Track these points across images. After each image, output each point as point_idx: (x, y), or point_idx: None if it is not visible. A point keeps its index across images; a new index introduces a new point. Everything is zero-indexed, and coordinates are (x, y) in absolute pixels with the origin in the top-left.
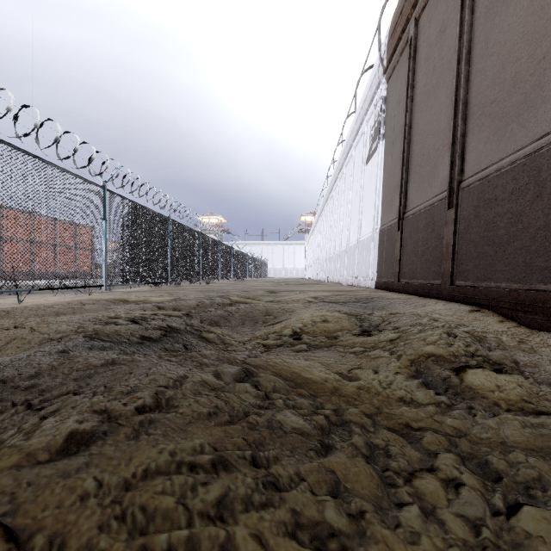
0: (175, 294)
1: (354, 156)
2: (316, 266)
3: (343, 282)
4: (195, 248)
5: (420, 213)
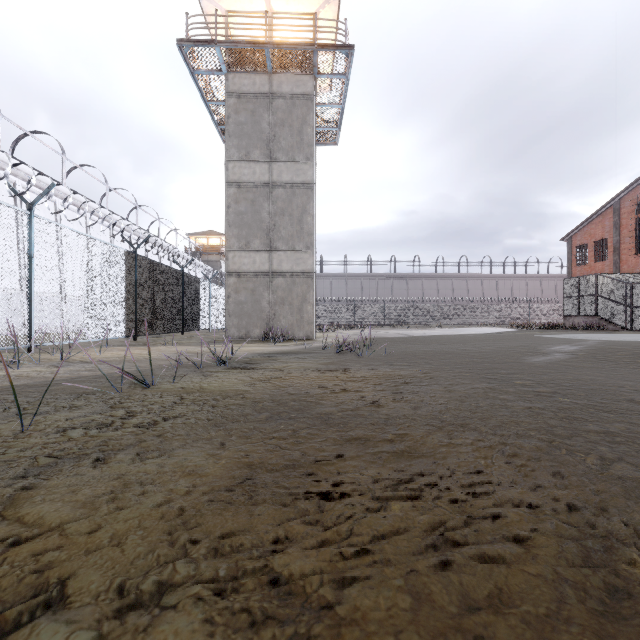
0: None
1: None
2: None
3: None
4: None
5: None
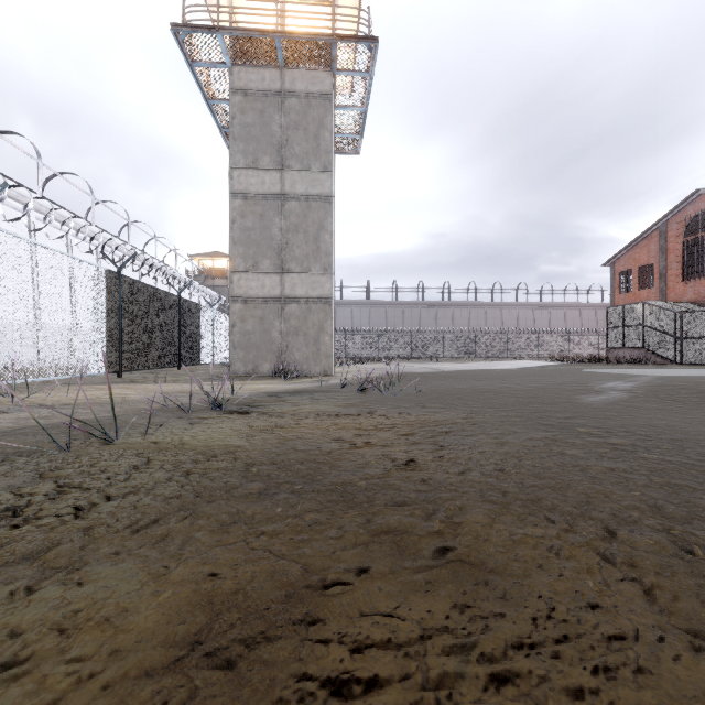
0: None
1: None
2: None
3: None
4: None
5: None
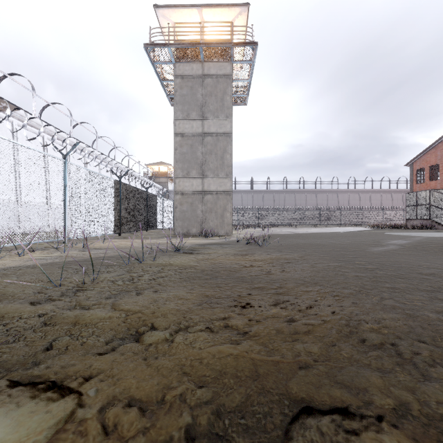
0: None
1: None
2: None
3: None
4: None
5: None
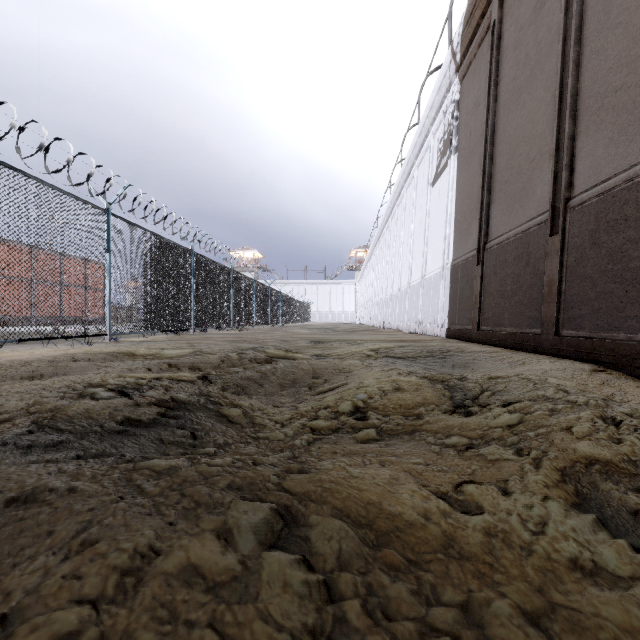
0: (196, 346)
1: (417, 176)
2: (369, 309)
3: (403, 329)
4: (224, 288)
5: (509, 243)
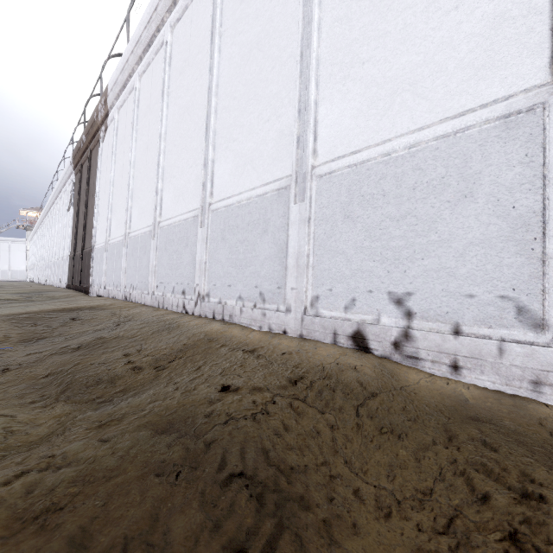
0: None
1: (64, 197)
2: (38, 269)
3: (55, 285)
4: None
5: (78, 255)
